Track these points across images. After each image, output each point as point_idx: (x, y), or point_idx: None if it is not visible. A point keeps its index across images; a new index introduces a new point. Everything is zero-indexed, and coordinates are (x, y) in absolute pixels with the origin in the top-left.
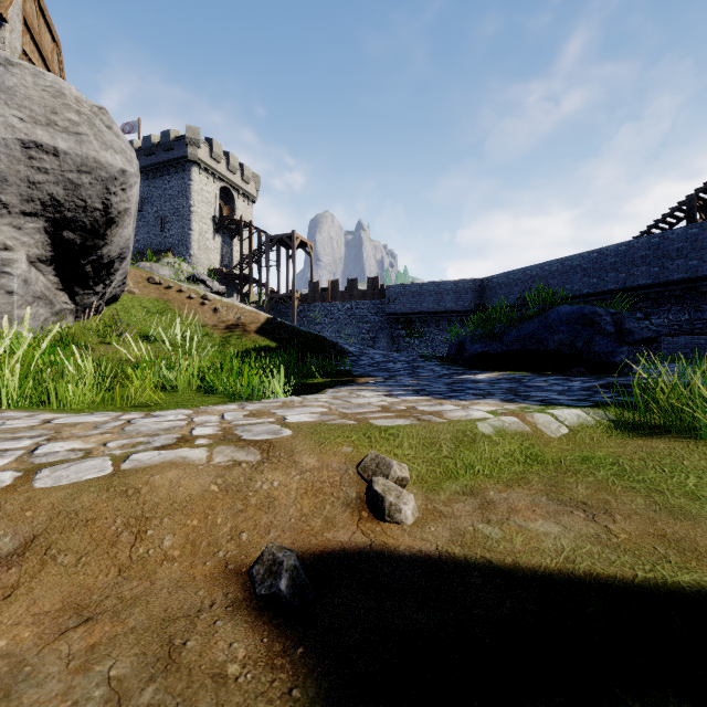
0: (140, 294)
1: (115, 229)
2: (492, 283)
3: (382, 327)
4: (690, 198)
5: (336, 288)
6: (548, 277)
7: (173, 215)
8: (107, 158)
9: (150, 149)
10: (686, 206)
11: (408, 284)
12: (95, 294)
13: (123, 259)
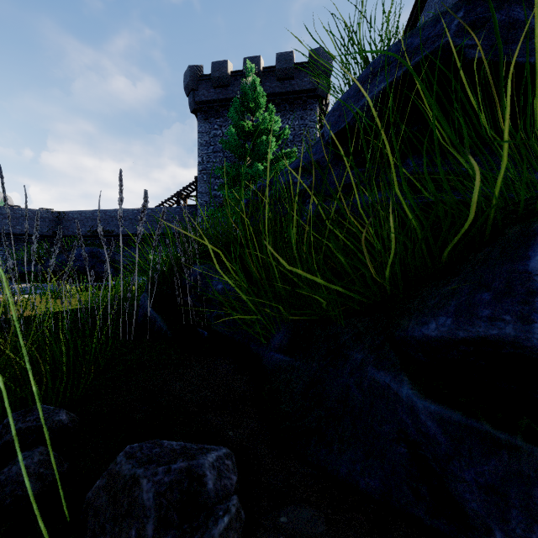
0: None
1: None
2: (68, 216)
3: None
4: (179, 193)
5: None
6: (109, 220)
7: None
8: None
9: None
10: (177, 196)
11: None
12: None
13: None
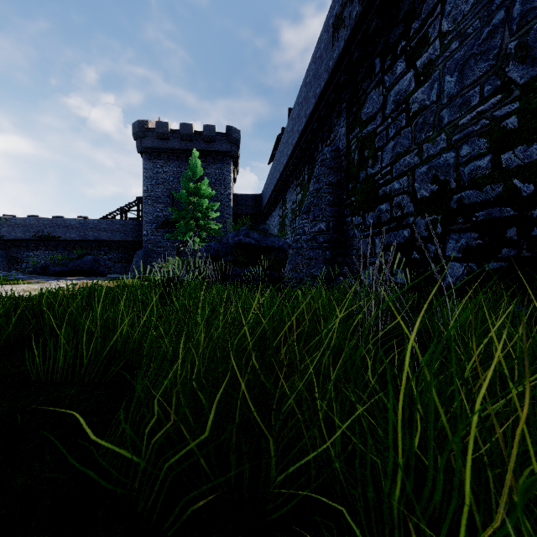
0: None
1: None
2: (10, 222)
3: None
4: (122, 208)
5: None
6: (56, 227)
7: None
8: None
9: None
10: (120, 211)
11: None
12: None
13: None
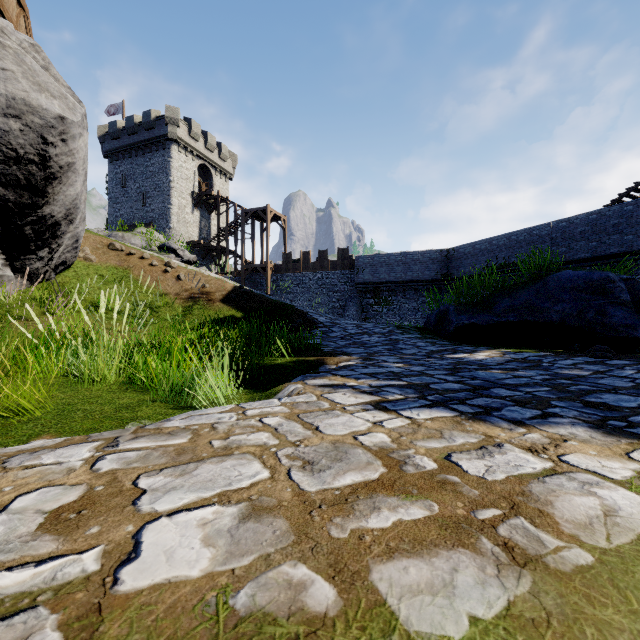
0: (98, 261)
1: (58, 186)
2: (458, 253)
3: (352, 296)
4: None
5: (307, 259)
6: (515, 247)
7: (154, 191)
8: (40, 101)
9: (133, 129)
10: None
11: (376, 255)
12: (39, 259)
13: (71, 221)
